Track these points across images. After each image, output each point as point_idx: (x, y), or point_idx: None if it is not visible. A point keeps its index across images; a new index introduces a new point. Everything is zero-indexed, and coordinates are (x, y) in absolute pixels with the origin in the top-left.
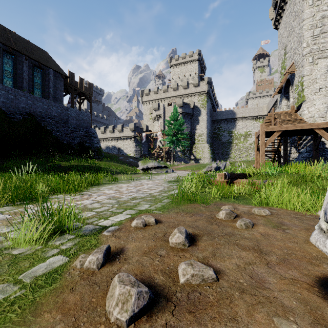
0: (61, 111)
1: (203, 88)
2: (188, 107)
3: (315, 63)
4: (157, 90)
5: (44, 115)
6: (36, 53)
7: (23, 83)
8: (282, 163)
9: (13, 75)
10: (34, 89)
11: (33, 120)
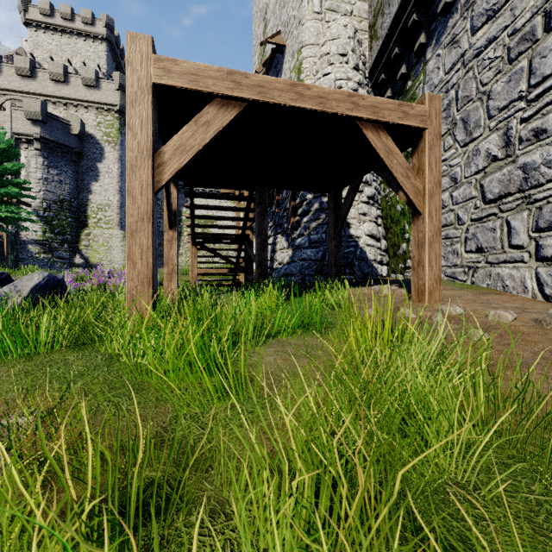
0: None
1: (110, 98)
2: (65, 131)
3: (327, 20)
4: None
5: None
6: None
7: None
8: (254, 278)
9: None
10: None
11: None
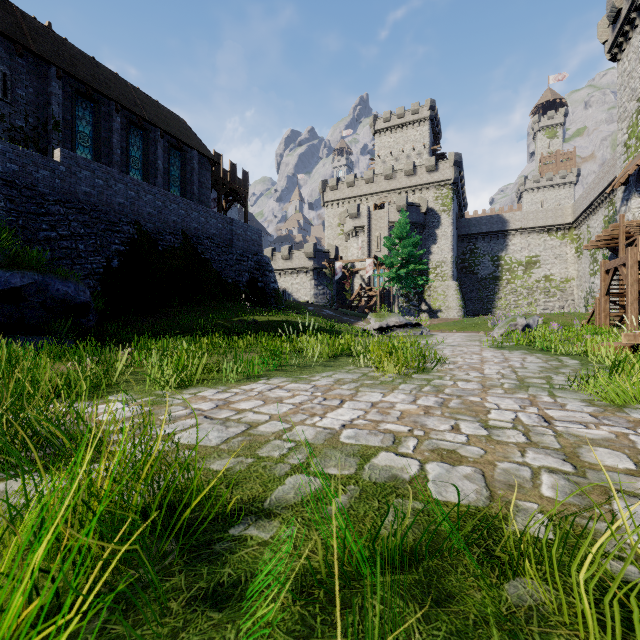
0: (223, 226)
1: (446, 175)
2: (417, 212)
3: None
4: (353, 180)
5: (201, 233)
6: (172, 123)
7: (156, 177)
8: None
9: (141, 165)
10: (170, 187)
11: (188, 243)
